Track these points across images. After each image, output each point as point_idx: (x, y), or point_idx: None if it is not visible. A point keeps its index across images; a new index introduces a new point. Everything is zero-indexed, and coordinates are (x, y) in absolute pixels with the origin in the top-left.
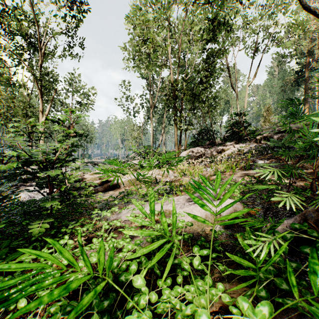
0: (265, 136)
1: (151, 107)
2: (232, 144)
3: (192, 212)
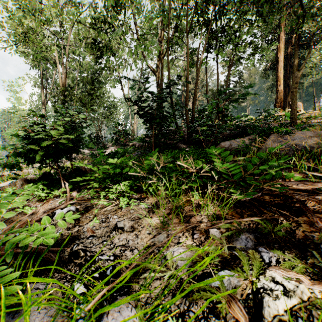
0: (134, 143)
1: (44, 103)
2: (114, 148)
3: (0, 185)
